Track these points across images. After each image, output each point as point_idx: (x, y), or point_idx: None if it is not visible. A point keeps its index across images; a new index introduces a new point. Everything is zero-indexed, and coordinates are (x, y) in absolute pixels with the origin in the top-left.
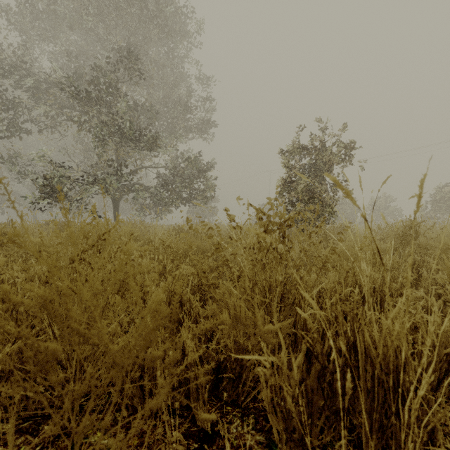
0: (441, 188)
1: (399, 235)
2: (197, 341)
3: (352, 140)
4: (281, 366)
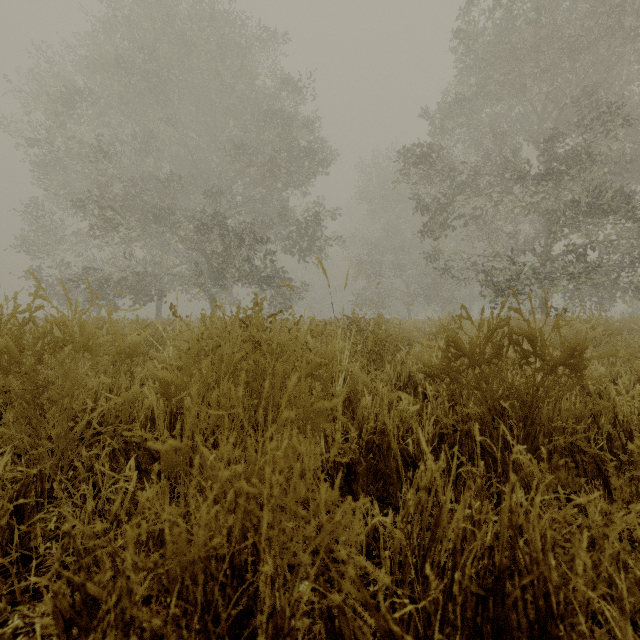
0: None
1: None
2: None
3: None
4: None
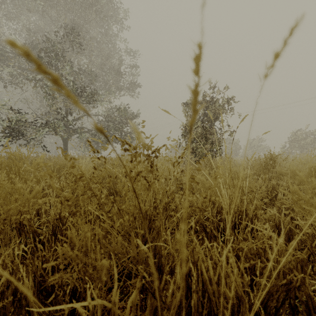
0: (295, 132)
1: (262, 165)
2: (51, 270)
3: (233, 97)
4: (111, 307)
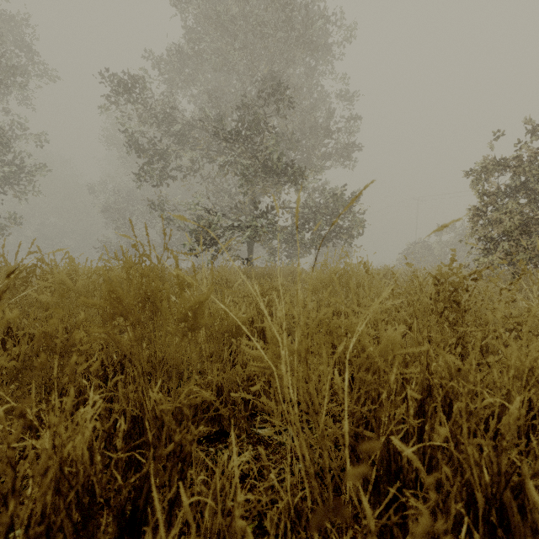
0: None
1: None
2: None
3: None
4: None
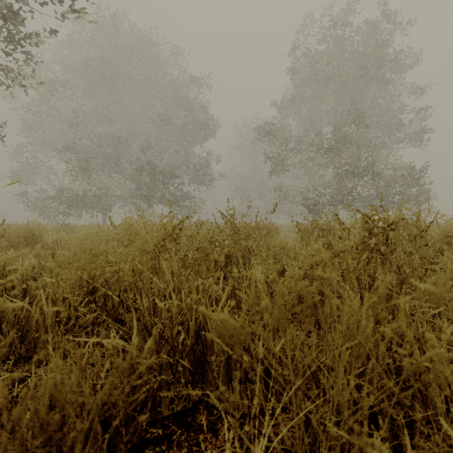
0: None
1: None
2: None
3: None
4: None
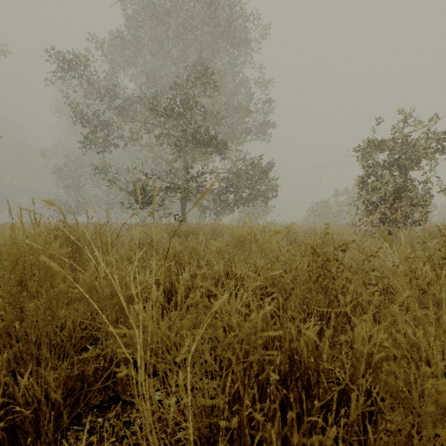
0: None
1: None
2: None
3: None
4: None
